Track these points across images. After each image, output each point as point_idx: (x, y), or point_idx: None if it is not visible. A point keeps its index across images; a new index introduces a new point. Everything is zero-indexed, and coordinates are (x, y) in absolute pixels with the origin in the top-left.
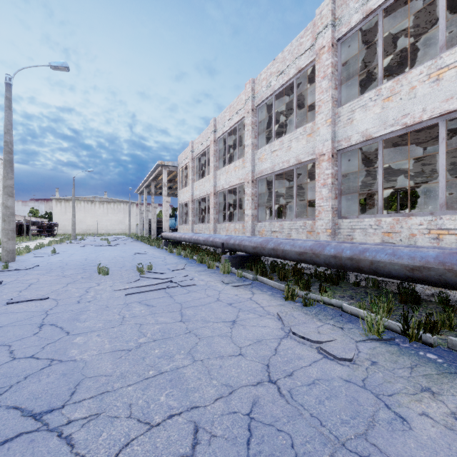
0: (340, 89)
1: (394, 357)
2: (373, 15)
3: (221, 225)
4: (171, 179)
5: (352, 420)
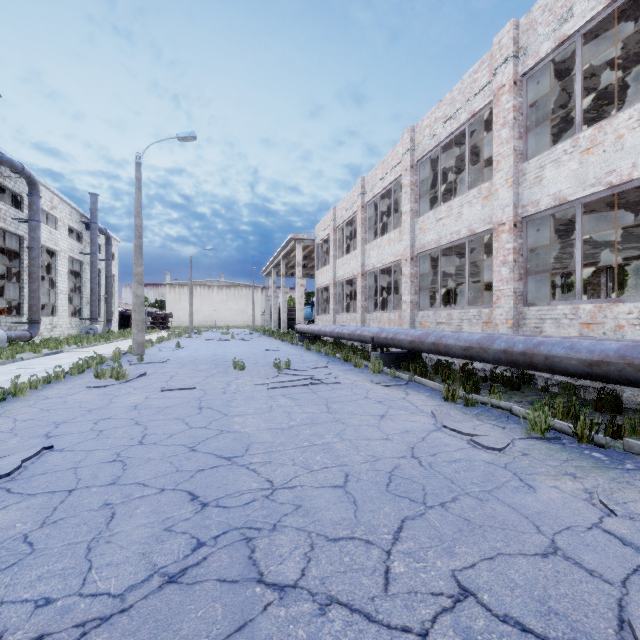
0: (527, 138)
1: (551, 452)
2: (568, 42)
3: (371, 315)
4: (305, 256)
5: (481, 483)
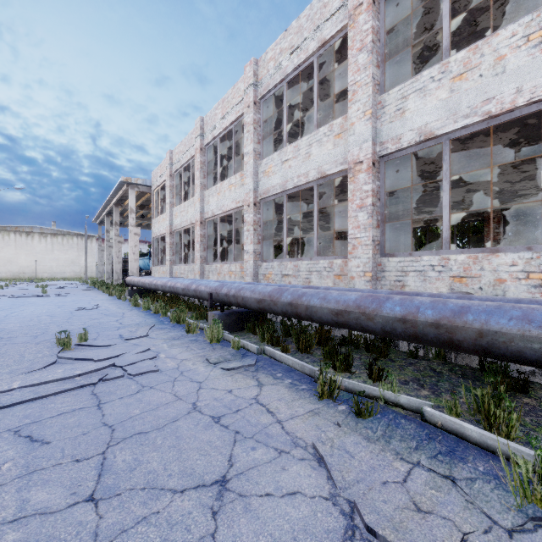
0: (384, 68)
1: None
2: None
3: (210, 266)
4: (143, 205)
5: None
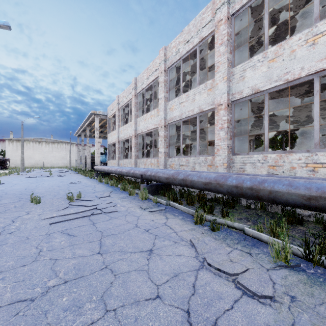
0: (234, 54)
1: (308, 288)
2: None
3: (140, 160)
4: (102, 125)
5: None
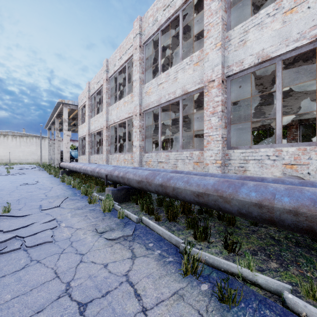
0: (230, 12)
1: None
2: None
3: (112, 155)
4: (74, 117)
5: None
